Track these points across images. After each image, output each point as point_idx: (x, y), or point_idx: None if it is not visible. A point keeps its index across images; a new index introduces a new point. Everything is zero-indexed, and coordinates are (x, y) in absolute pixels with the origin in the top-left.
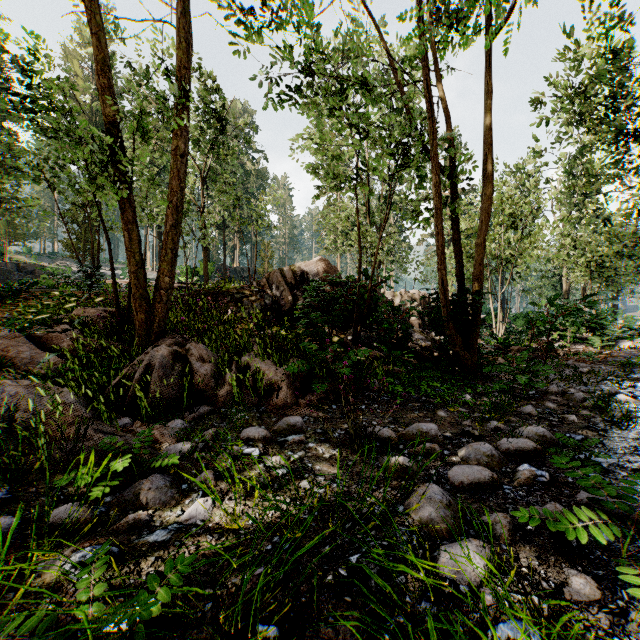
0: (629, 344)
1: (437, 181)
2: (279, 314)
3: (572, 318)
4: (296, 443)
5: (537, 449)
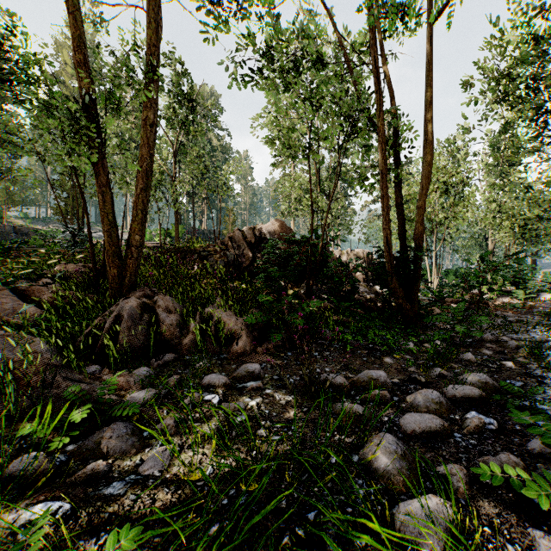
0: (549, 296)
1: (382, 149)
2: (240, 270)
3: (502, 273)
4: (254, 389)
5: (482, 396)
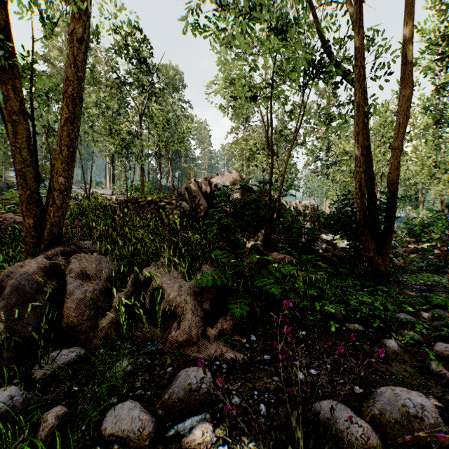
0: None
1: (360, 74)
2: (196, 219)
3: None
4: (196, 443)
5: None
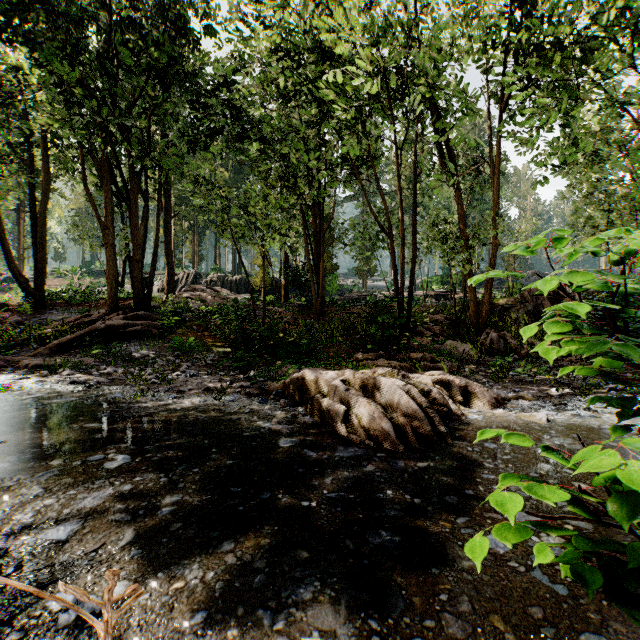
0: None
1: None
2: (539, 317)
3: None
4: None
5: None
